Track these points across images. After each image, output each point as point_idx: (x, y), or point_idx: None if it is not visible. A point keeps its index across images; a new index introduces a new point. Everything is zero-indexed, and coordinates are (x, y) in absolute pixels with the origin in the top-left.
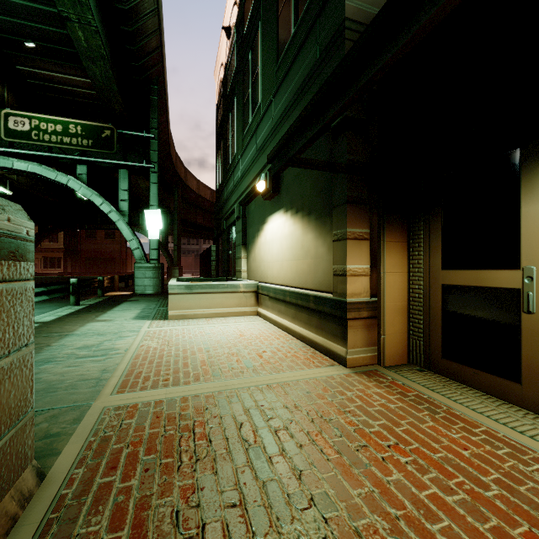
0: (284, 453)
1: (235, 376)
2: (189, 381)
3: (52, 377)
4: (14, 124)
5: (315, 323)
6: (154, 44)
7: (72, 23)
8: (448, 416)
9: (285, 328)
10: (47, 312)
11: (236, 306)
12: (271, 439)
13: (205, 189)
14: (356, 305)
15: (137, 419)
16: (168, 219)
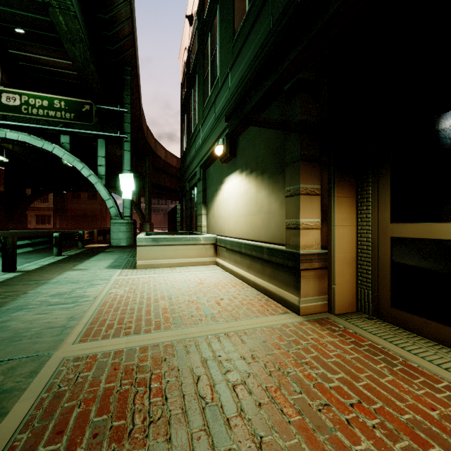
0: (242, 414)
1: (194, 323)
2: (149, 330)
3: (21, 325)
4: (7, 99)
5: (268, 273)
6: (127, 30)
7: (54, 8)
8: (406, 369)
9: (240, 276)
10: (33, 261)
11: (197, 256)
12: (229, 395)
13: (172, 157)
14: (308, 256)
15: (94, 372)
16: (141, 182)
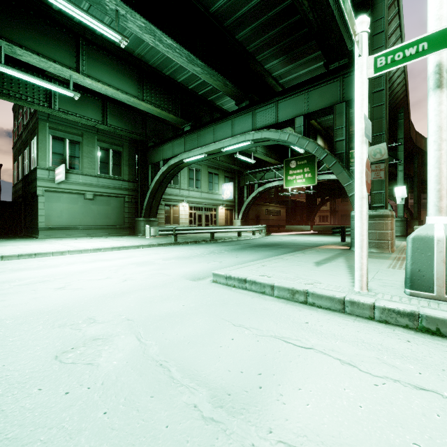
0: None
1: None
2: None
3: None
4: None
5: None
6: (401, 96)
7: None
8: None
9: None
10: None
11: None
12: None
13: None
14: None
15: None
16: (408, 183)
